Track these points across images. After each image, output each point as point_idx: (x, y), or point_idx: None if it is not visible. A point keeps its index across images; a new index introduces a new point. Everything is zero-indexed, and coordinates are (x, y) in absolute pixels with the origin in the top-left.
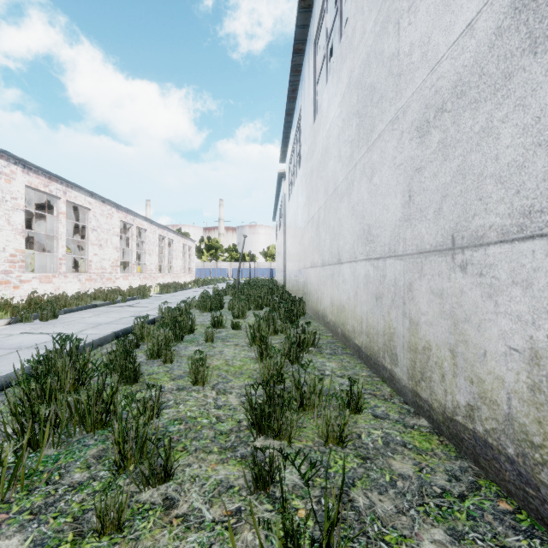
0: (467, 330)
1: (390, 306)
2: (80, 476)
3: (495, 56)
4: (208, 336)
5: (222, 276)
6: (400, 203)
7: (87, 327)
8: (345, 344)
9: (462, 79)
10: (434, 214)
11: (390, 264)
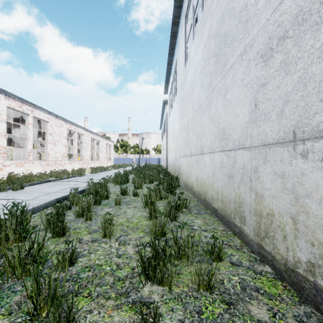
0: (308, 203)
1: (240, 182)
2: None
3: None
4: (117, 201)
5: (129, 162)
6: (247, 110)
7: (41, 195)
8: (206, 207)
9: (303, 9)
10: (277, 116)
11: (240, 153)
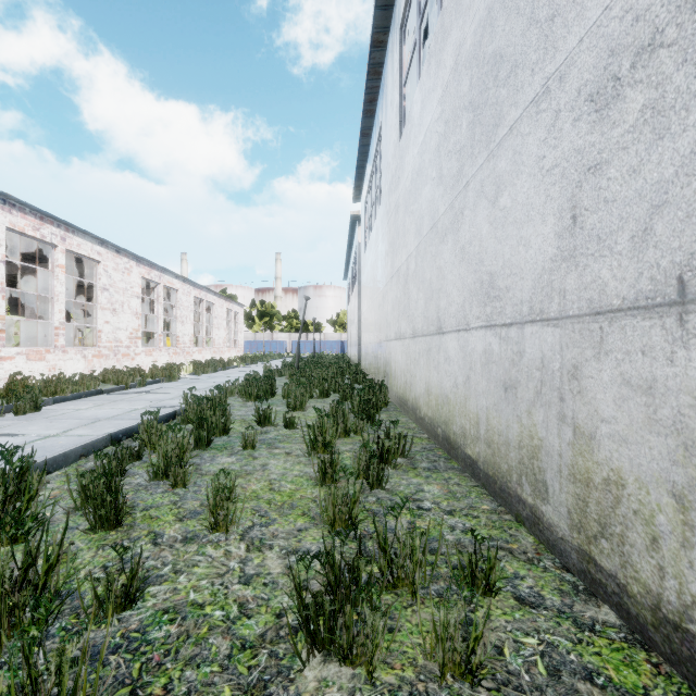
0: None
1: (533, 401)
2: None
3: None
4: (247, 441)
5: (278, 350)
6: (553, 231)
7: (78, 424)
8: (449, 453)
9: None
10: (632, 242)
11: (533, 333)
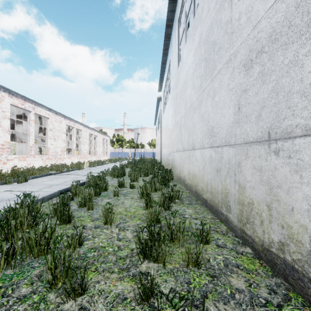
0: (279, 193)
1: (226, 176)
2: (26, 290)
3: (300, 13)
4: (115, 193)
5: (125, 156)
6: (232, 112)
7: (44, 187)
8: (197, 198)
9: (276, 30)
10: (256, 118)
11: (226, 150)
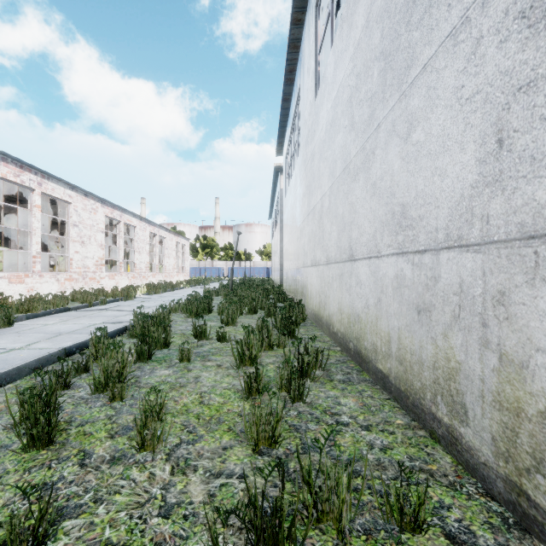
0: None
1: (450, 325)
2: None
3: None
4: (183, 354)
5: (217, 275)
6: (473, 158)
7: (41, 338)
8: (361, 365)
9: None
10: None
11: (450, 259)
